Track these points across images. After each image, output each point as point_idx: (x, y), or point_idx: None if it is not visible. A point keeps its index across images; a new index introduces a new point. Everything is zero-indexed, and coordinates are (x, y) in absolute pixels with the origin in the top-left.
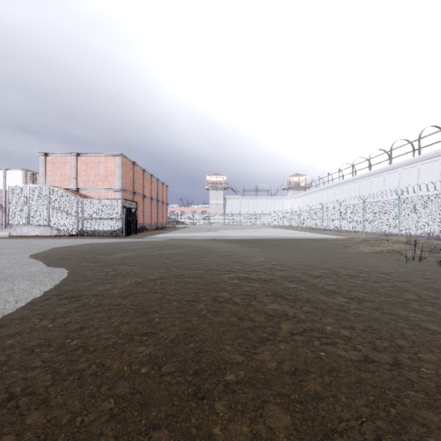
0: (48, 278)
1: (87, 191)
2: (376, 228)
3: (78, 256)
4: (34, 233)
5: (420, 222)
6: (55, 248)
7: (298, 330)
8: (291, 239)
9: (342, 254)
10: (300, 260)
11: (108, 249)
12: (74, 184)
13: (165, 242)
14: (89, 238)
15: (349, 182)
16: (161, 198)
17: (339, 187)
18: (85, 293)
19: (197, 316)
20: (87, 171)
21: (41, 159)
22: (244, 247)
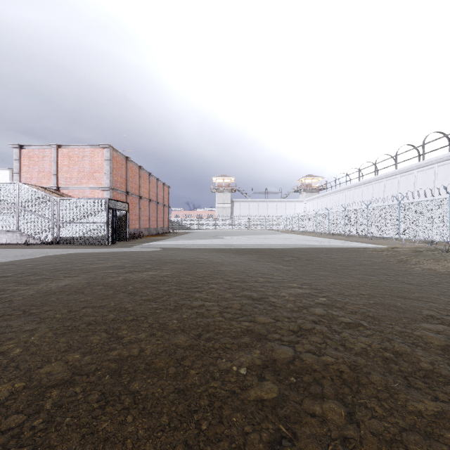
0: None
1: (69, 191)
2: (417, 234)
3: None
4: (1, 241)
5: None
6: None
7: None
8: (318, 249)
9: (412, 276)
10: (361, 290)
11: (51, 271)
12: (53, 182)
13: (152, 254)
14: (64, 246)
15: (371, 182)
16: (162, 200)
17: (359, 188)
18: None
19: None
20: (70, 166)
21: (15, 152)
22: (260, 262)
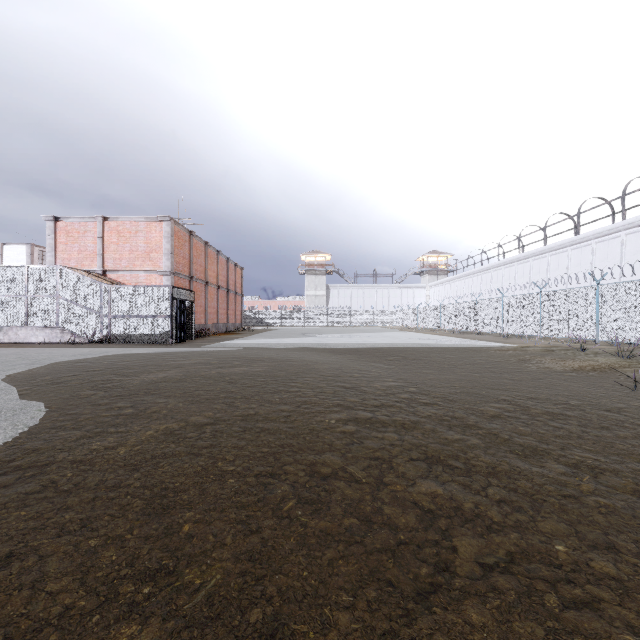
0: (7, 423)
1: (118, 275)
2: (560, 331)
3: (82, 378)
4: (36, 339)
5: (633, 321)
6: (55, 363)
7: (496, 555)
8: (432, 348)
9: (520, 374)
10: (455, 384)
11: (137, 366)
12: (98, 264)
13: (234, 353)
14: (119, 346)
15: (514, 262)
16: (233, 287)
17: (498, 270)
18: (59, 458)
19: (275, 516)
20: (119, 244)
21: (49, 226)
22: (359, 362)
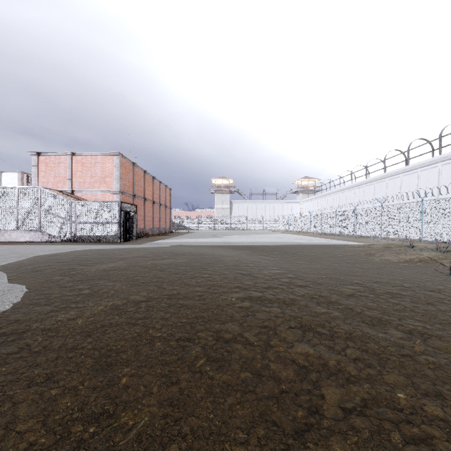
0: None
1: (82, 194)
2: (396, 233)
3: (54, 268)
4: (24, 239)
5: (447, 226)
6: (36, 256)
7: (353, 401)
8: (305, 245)
9: (367, 264)
10: (322, 271)
11: (94, 258)
12: (68, 186)
13: (164, 249)
14: (82, 244)
15: (362, 184)
16: (164, 202)
17: (351, 190)
18: (33, 327)
19: (190, 371)
20: (83, 172)
21: (33, 159)
22: (253, 255)
